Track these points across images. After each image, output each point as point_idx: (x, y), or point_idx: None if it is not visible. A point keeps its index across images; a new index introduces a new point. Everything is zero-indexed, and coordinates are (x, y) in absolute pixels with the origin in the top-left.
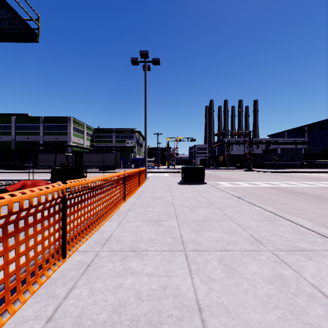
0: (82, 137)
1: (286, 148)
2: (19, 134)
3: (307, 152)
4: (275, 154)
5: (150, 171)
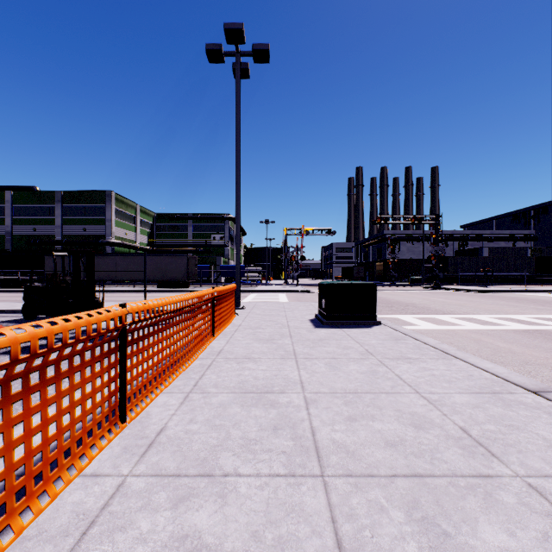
0: (133, 229)
1: (498, 247)
2: (19, 222)
3: (537, 256)
4: (481, 257)
5: (252, 290)
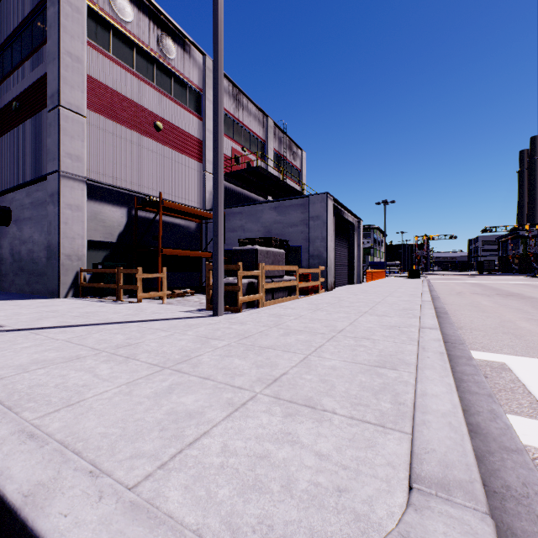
0: None
1: None
2: None
3: None
4: None
5: (390, 275)
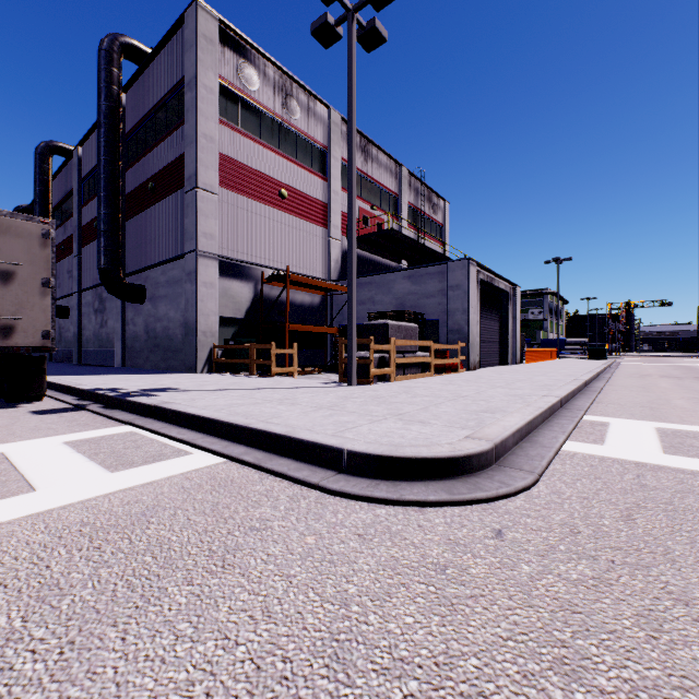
0: None
1: None
2: None
3: None
4: None
5: (568, 356)
